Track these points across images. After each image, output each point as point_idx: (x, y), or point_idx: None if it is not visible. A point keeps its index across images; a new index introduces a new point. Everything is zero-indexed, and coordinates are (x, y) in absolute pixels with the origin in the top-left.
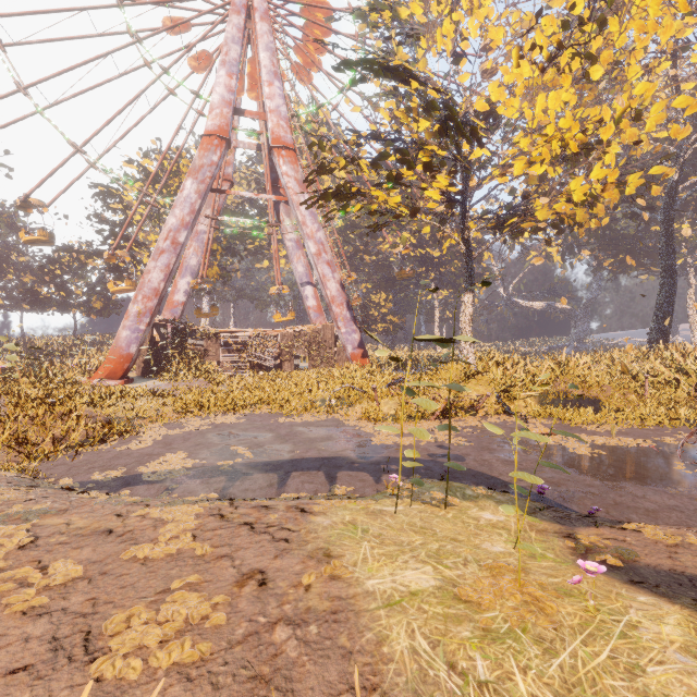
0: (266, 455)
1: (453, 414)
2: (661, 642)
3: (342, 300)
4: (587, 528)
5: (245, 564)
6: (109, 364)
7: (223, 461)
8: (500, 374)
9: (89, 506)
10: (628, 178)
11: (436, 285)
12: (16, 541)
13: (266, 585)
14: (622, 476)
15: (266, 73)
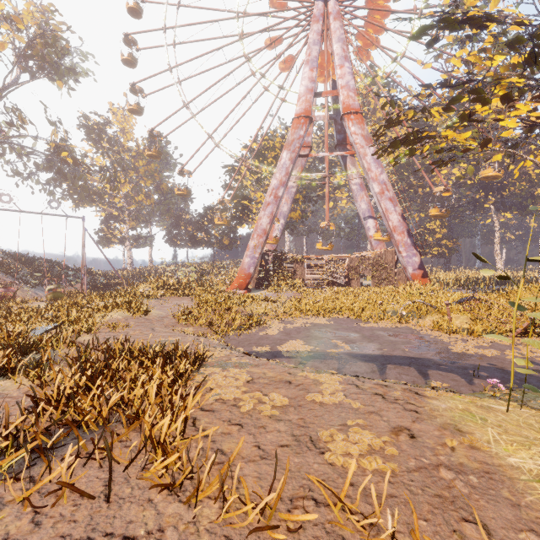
0: (360, 349)
1: (537, 333)
2: None
3: (403, 228)
4: None
5: (391, 421)
6: (238, 279)
7: (330, 349)
8: None
9: (269, 365)
10: None
11: (496, 209)
12: (244, 378)
13: (415, 438)
14: None
15: (338, 59)
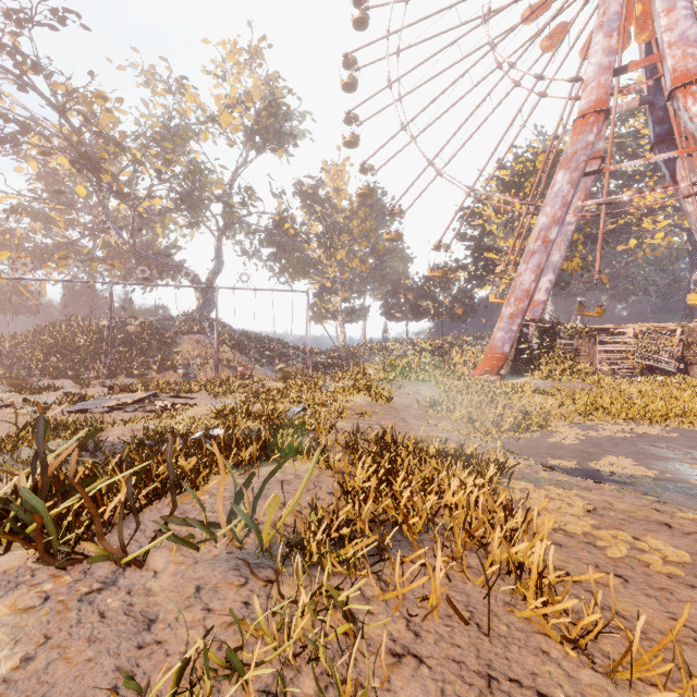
0: None
1: None
2: None
3: None
4: None
5: None
6: (486, 361)
7: (696, 480)
8: None
9: (608, 492)
10: None
11: None
12: (580, 504)
13: None
14: None
15: (661, 2)
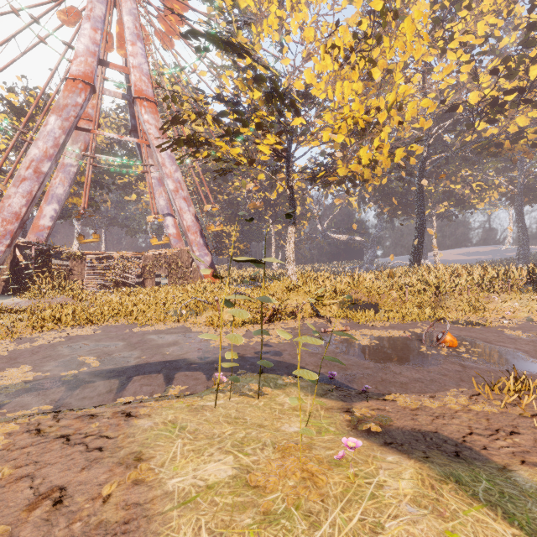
0: (112, 363)
1: (279, 318)
2: (398, 496)
3: (196, 229)
4: (361, 402)
5: (46, 482)
6: None
7: (68, 371)
8: (314, 287)
9: None
10: (396, 151)
11: (272, 221)
12: None
13: (61, 503)
14: (388, 359)
15: (129, 34)
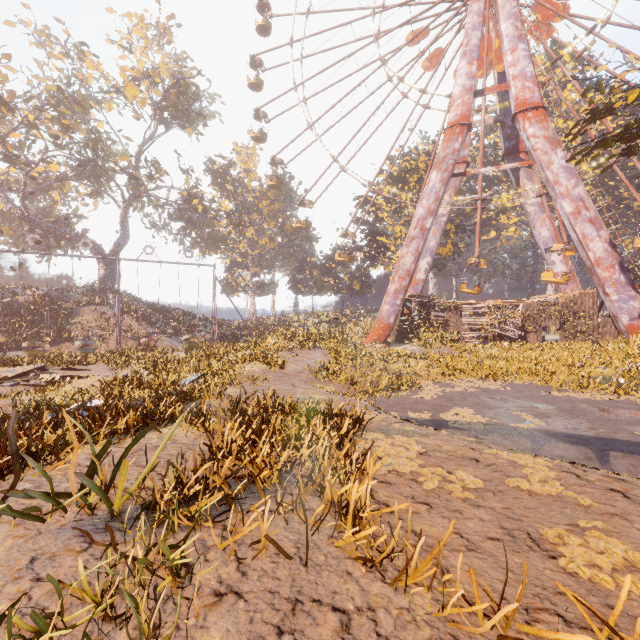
0: (560, 427)
1: None
2: None
3: (612, 261)
4: None
5: None
6: (375, 331)
7: (514, 423)
8: None
9: (442, 437)
10: None
11: None
12: (416, 449)
13: None
14: None
15: (508, 42)
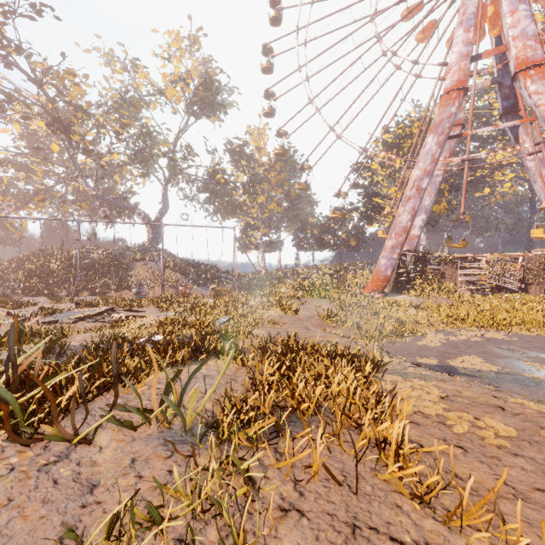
0: None
1: None
2: None
3: None
4: None
5: None
6: (373, 282)
7: (528, 373)
8: None
9: (459, 383)
10: None
11: None
12: (436, 393)
13: None
14: None
15: (507, 5)
